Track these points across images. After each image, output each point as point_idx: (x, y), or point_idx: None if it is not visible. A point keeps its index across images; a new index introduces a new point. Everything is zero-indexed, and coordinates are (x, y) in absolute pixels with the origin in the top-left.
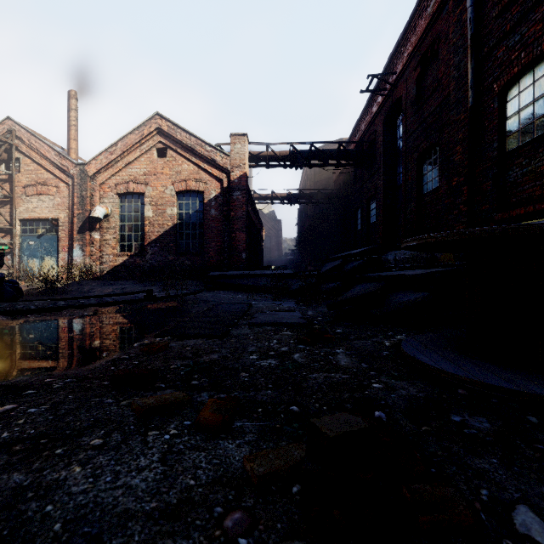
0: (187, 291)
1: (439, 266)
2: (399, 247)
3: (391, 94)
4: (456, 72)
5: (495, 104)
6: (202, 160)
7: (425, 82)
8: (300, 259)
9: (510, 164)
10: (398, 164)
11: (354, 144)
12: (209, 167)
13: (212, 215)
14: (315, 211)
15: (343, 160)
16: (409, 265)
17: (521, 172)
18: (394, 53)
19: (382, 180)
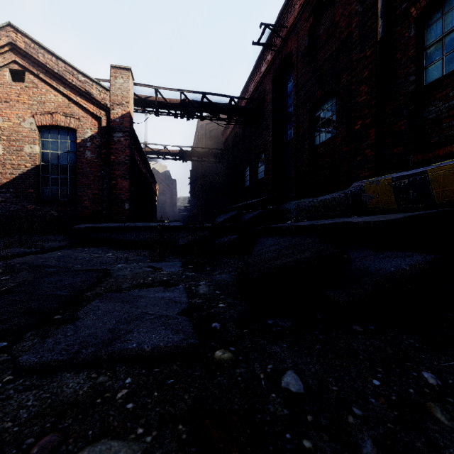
0: (36, 250)
1: (357, 215)
2: (297, 197)
3: (281, 50)
4: (359, 6)
5: (411, 32)
6: (74, 91)
7: (318, 32)
8: (192, 215)
9: (430, 98)
10: (285, 122)
11: (242, 105)
12: (83, 100)
13: (88, 158)
14: (206, 171)
15: (234, 115)
16: (318, 214)
17: (447, 105)
18: (285, 7)
19: (272, 136)
